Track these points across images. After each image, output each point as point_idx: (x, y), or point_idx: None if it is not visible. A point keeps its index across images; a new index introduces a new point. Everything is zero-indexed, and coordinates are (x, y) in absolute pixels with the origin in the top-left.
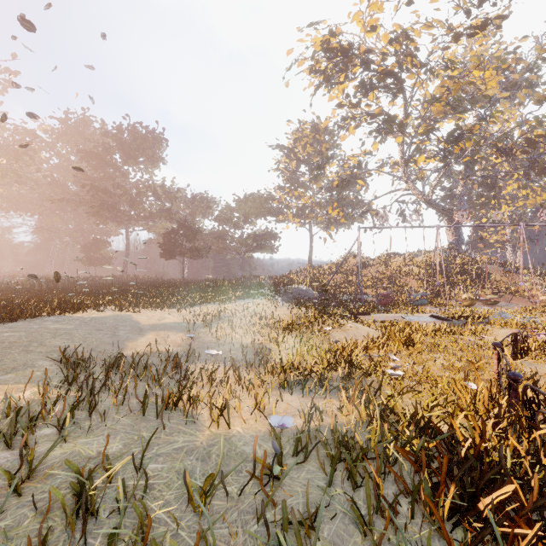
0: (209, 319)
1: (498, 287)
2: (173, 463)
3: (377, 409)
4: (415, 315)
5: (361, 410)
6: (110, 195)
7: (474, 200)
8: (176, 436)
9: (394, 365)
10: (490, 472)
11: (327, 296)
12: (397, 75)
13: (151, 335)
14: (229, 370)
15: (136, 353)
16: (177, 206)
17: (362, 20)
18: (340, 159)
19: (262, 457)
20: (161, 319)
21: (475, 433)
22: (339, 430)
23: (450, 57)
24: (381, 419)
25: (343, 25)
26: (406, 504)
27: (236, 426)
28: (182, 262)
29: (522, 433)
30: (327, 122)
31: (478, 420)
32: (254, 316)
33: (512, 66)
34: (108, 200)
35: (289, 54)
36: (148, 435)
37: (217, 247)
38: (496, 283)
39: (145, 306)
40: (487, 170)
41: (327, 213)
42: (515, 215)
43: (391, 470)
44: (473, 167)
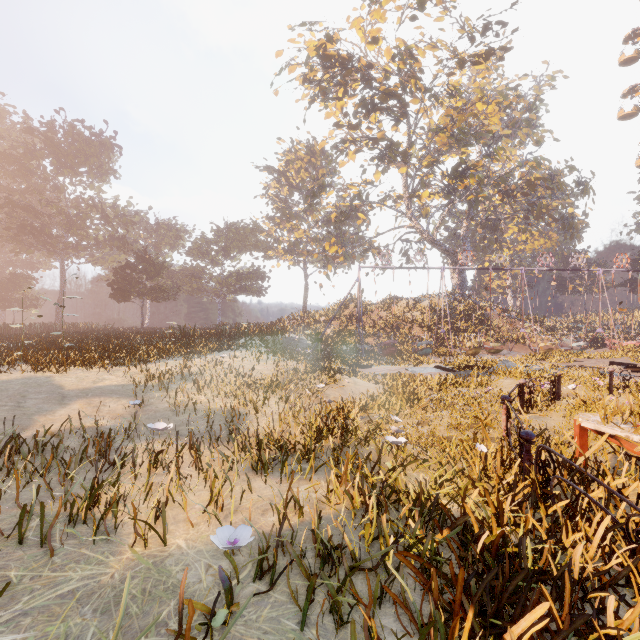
0: (168, 379)
1: (501, 335)
2: (48, 627)
3: (374, 495)
4: (420, 366)
5: (354, 496)
6: (35, 214)
7: (478, 242)
8: (70, 569)
9: (396, 429)
10: (515, 579)
11: (323, 346)
12: (400, 97)
13: (78, 404)
14: (186, 448)
15: (46, 433)
16: (135, 233)
17: (362, 28)
18: (339, 188)
19: (207, 589)
20: (98, 381)
21: (492, 518)
22: (325, 528)
23: (455, 84)
24: (379, 506)
25: (341, 30)
26: (409, 639)
27: (178, 538)
28: (142, 305)
29: (537, 503)
30: (323, 143)
31: (491, 492)
32: (230, 372)
33: (513, 104)
34: (33, 220)
35: (279, 55)
36: (19, 575)
37: (190, 288)
38: (499, 330)
39: (75, 364)
40: (490, 210)
41: (324, 250)
42: (515, 260)
43: (389, 591)
44: (477, 207)
